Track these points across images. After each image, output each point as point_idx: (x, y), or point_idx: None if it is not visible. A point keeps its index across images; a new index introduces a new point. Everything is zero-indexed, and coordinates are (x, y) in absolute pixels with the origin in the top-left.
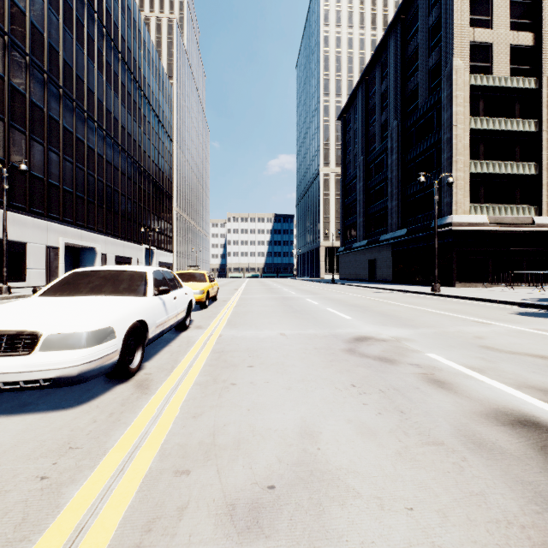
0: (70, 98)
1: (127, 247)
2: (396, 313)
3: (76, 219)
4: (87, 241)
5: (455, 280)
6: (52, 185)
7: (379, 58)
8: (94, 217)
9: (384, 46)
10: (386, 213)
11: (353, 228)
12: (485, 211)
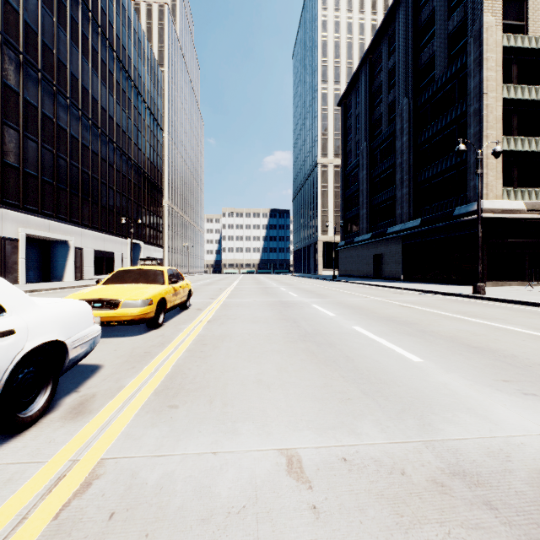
0: (34, 68)
1: (108, 241)
2: (487, 343)
3: (42, 207)
4: (57, 232)
5: (486, 278)
6: (9, 166)
7: (386, 32)
8: (67, 207)
9: (392, 17)
10: (394, 203)
11: (354, 220)
12: (519, 196)
